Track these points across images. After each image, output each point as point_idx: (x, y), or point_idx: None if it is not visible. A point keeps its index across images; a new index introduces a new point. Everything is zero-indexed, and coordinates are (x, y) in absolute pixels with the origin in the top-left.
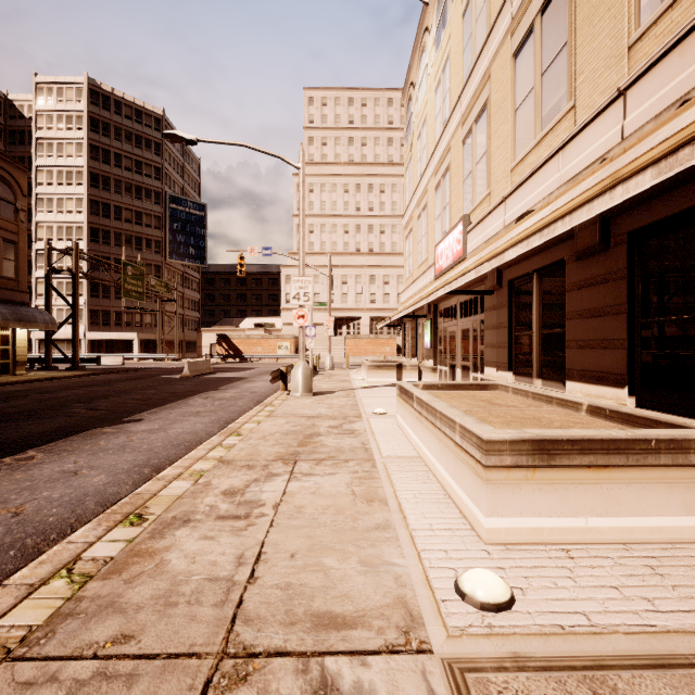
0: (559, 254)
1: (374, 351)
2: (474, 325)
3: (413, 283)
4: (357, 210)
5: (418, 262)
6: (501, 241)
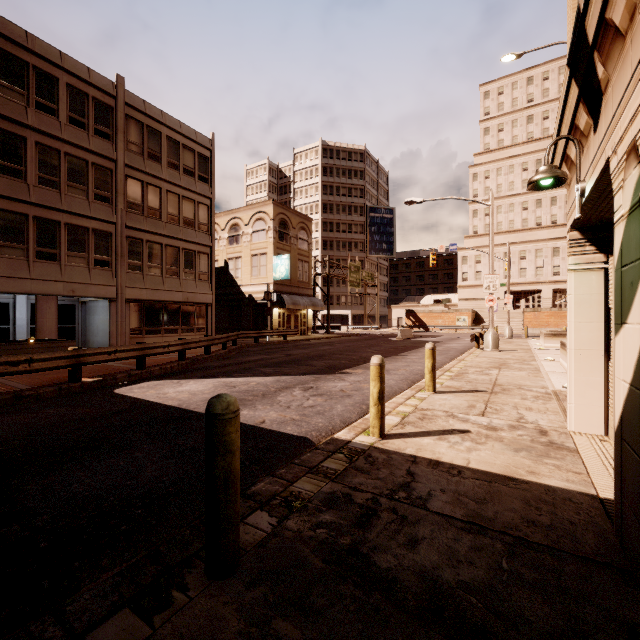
0: None
1: (556, 323)
2: None
3: None
4: None
5: None
6: None
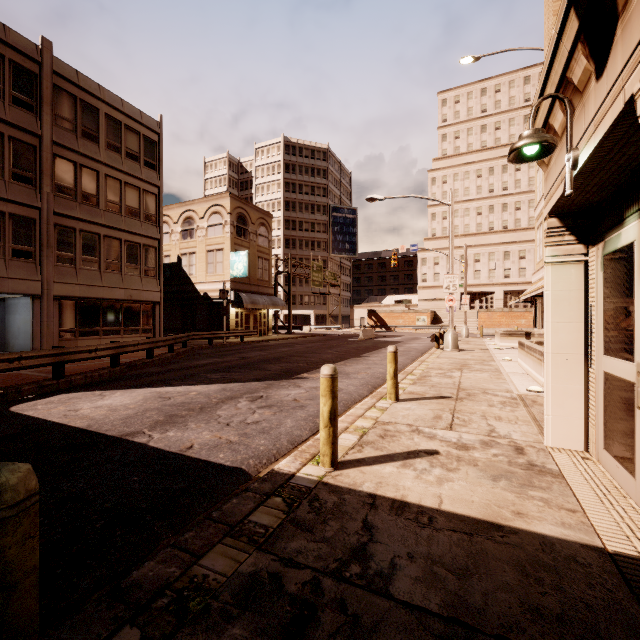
0: None
1: (507, 323)
2: None
3: (542, 268)
4: (490, 191)
5: None
6: None
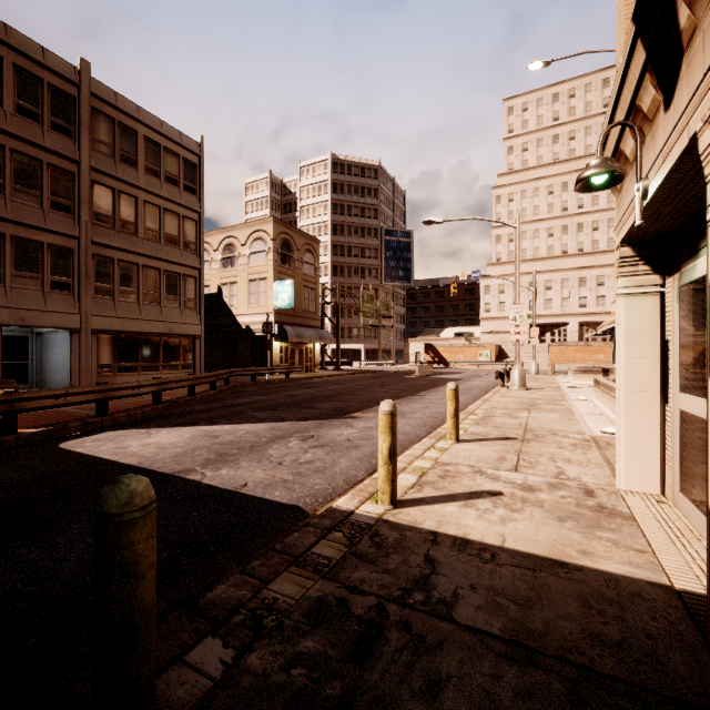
0: None
1: (583, 358)
2: None
3: None
4: (563, 210)
5: None
6: None
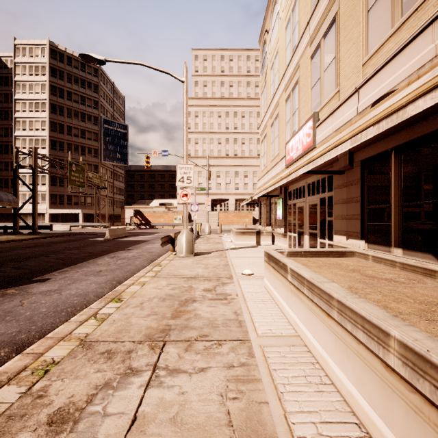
0: (430, 126)
1: (238, 221)
2: (321, 201)
3: (267, 173)
4: (227, 128)
5: (271, 157)
6: (358, 123)
